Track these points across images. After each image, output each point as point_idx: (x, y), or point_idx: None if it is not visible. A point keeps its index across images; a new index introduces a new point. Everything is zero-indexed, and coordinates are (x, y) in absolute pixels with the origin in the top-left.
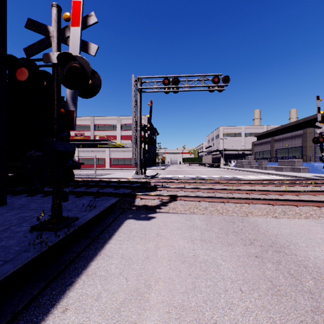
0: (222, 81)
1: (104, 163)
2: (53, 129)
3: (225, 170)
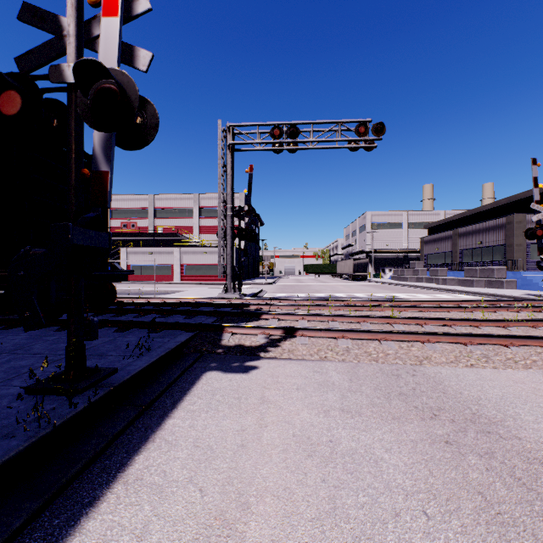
0: (372, 131)
1: (170, 273)
2: (69, 206)
3: (375, 285)
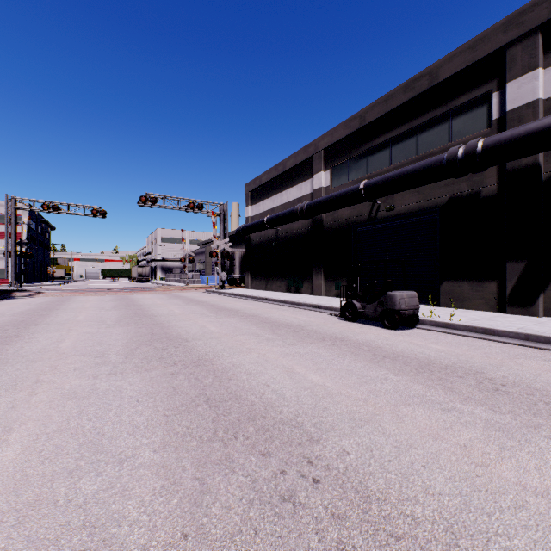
0: (101, 213)
1: None
2: None
3: (144, 284)
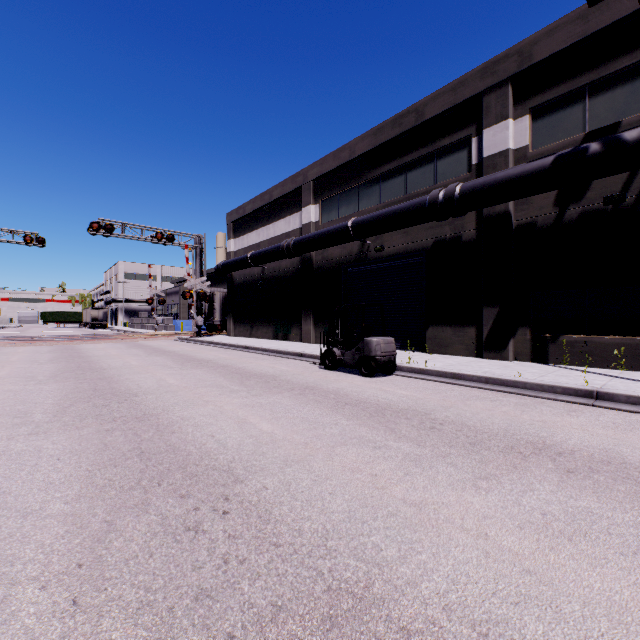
0: (37, 241)
1: None
2: None
3: (100, 331)
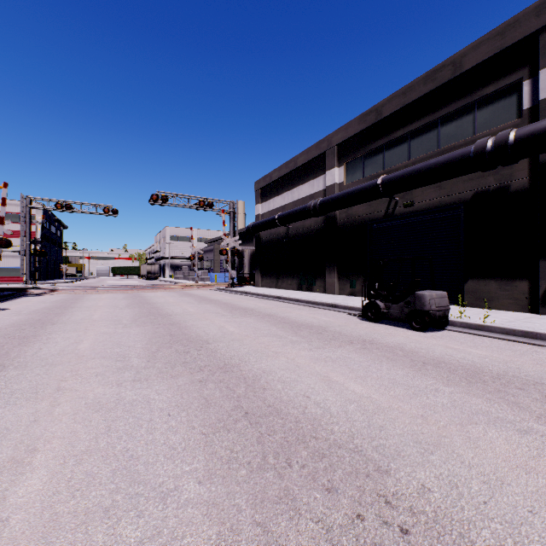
0: (112, 212)
1: None
2: None
3: (153, 282)
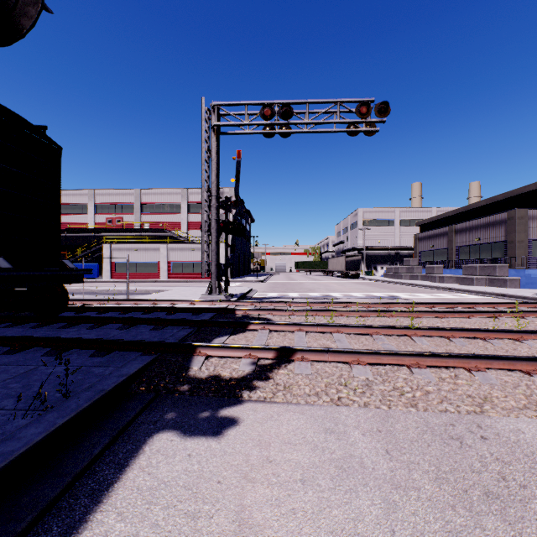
0: (375, 112)
1: (157, 270)
2: None
3: (369, 282)
